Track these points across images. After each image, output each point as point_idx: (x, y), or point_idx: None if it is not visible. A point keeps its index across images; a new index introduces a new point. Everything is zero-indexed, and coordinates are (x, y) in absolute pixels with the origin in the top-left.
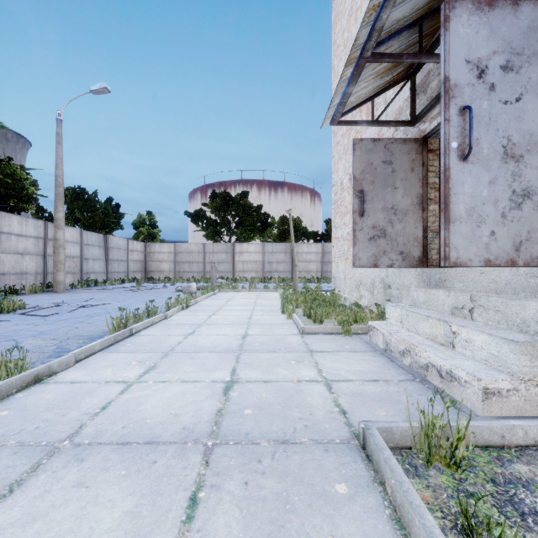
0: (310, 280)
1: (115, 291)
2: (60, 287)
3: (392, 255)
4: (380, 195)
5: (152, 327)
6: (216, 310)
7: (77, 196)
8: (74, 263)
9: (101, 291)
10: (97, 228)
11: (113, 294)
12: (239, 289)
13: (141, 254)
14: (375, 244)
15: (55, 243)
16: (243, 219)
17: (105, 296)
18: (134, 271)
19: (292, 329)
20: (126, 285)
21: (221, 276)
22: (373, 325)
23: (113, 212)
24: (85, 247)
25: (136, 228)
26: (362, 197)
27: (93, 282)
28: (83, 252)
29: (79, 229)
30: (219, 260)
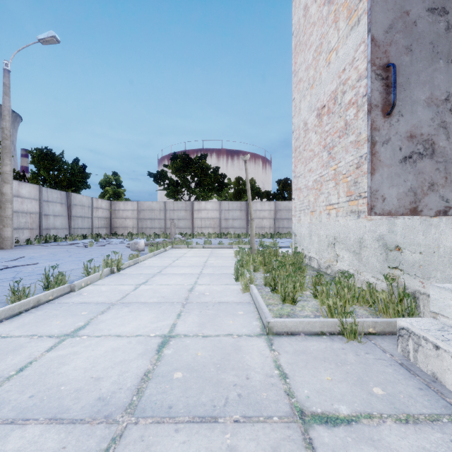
0: (264, 235)
1: (67, 247)
2: (7, 243)
3: (446, 192)
4: (423, 74)
5: (30, 312)
6: (153, 275)
7: (44, 156)
8: (31, 219)
9: (52, 247)
10: (65, 187)
11: (59, 251)
12: (193, 245)
13: (106, 211)
14: (413, 169)
15: (1, 197)
16: (201, 179)
17: (47, 253)
18: (98, 227)
19: (250, 319)
20: (86, 240)
21: (180, 232)
22: (419, 332)
23: (79, 172)
24: (45, 204)
25: (103, 187)
26: (392, 73)
27: (53, 238)
28: (43, 208)
29: (37, 186)
30: (179, 217)
